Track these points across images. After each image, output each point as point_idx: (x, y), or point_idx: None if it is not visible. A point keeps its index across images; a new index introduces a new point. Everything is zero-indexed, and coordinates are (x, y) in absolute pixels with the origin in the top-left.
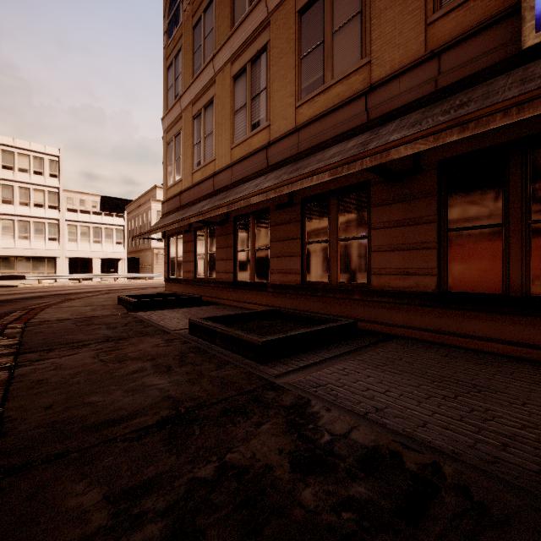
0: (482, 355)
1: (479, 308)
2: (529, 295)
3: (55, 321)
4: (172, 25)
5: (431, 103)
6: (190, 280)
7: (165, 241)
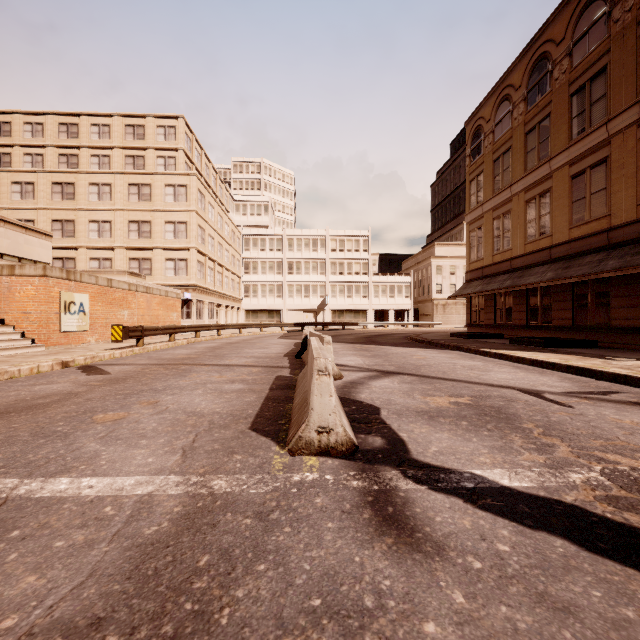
0: None
1: None
2: None
3: (440, 339)
4: (474, 153)
5: (635, 243)
6: (491, 325)
7: (467, 298)
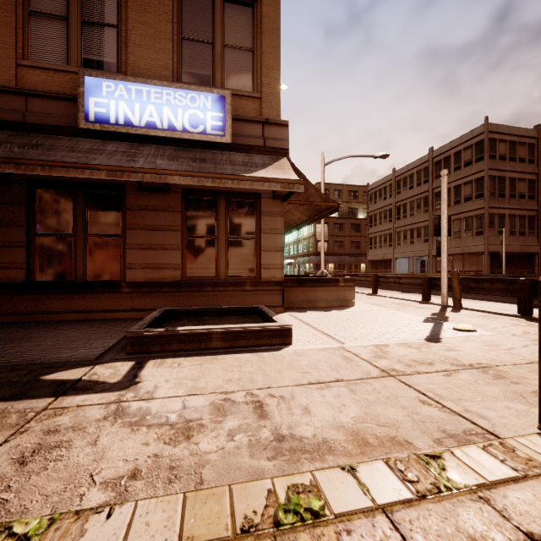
0: (55, 323)
1: (57, 291)
2: (87, 280)
3: None
4: None
5: (19, 131)
6: None
7: None
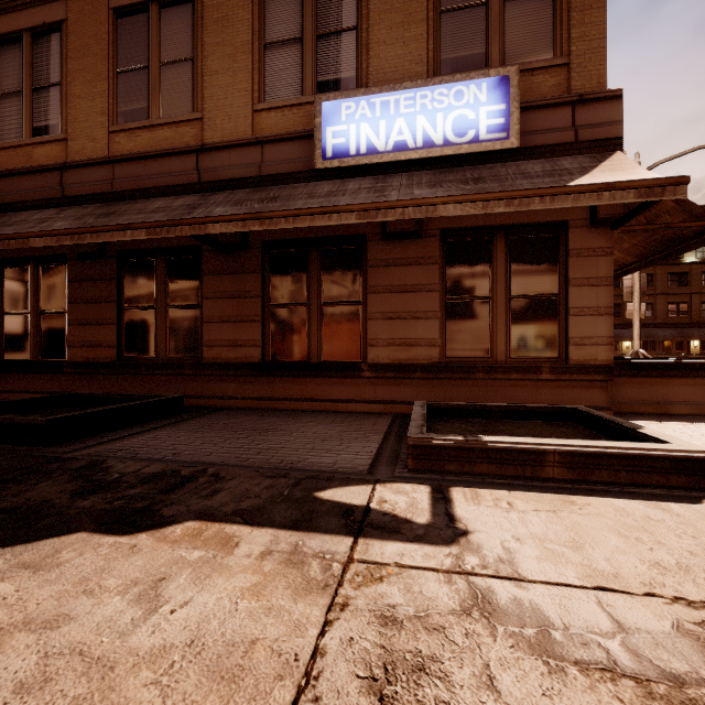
0: (291, 412)
1: (292, 373)
2: (322, 361)
3: None
4: None
5: (256, 186)
6: None
7: None
